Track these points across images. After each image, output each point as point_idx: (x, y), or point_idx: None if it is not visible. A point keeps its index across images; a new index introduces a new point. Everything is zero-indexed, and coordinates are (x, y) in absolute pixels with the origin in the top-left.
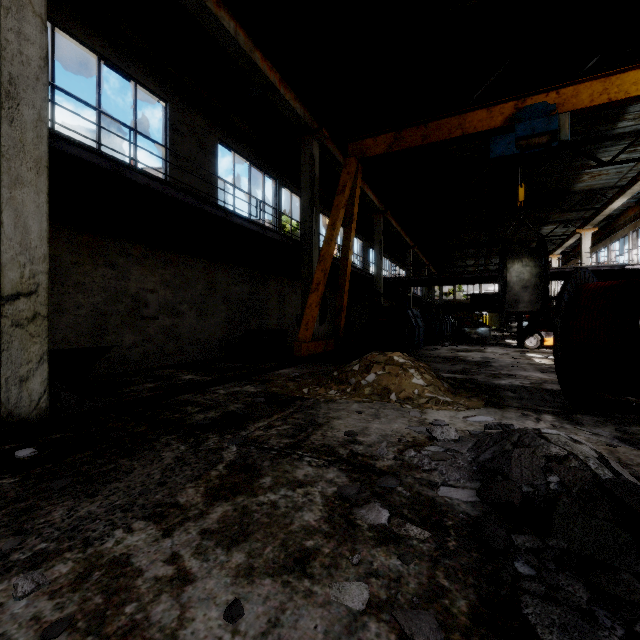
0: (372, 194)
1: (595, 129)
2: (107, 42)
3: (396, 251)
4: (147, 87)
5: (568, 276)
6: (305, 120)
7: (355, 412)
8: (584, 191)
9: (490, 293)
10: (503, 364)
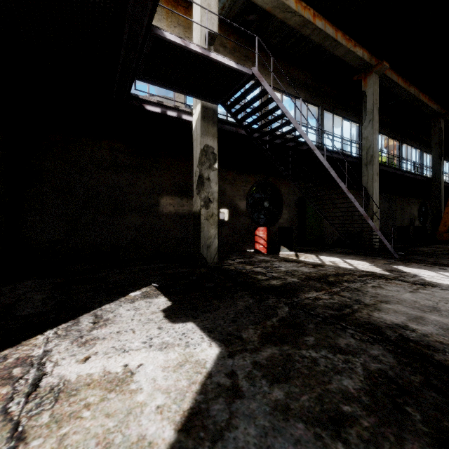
0: None
1: None
2: (345, 110)
3: None
4: (354, 121)
5: None
6: (438, 111)
7: None
8: None
9: None
10: None
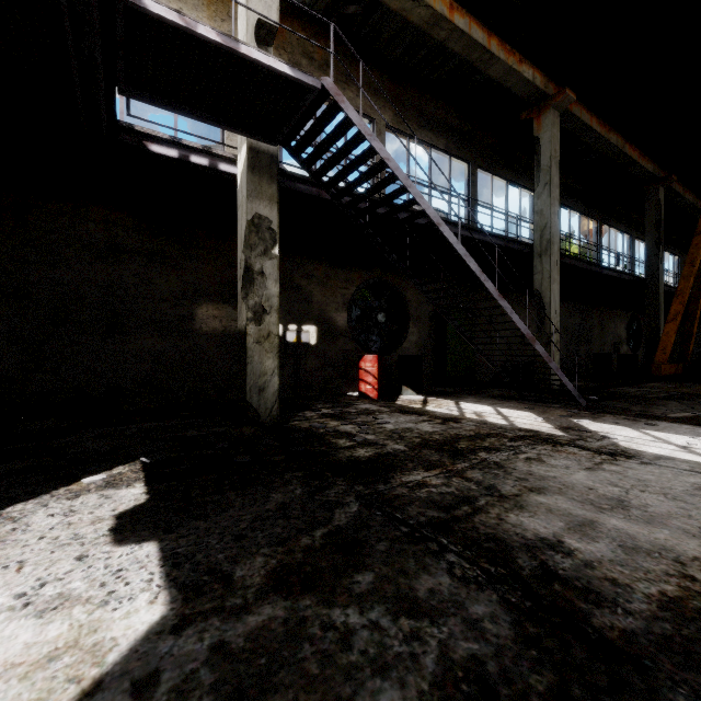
0: None
1: None
2: (511, 170)
3: None
4: (526, 187)
5: None
6: (654, 174)
7: None
8: None
9: None
10: None
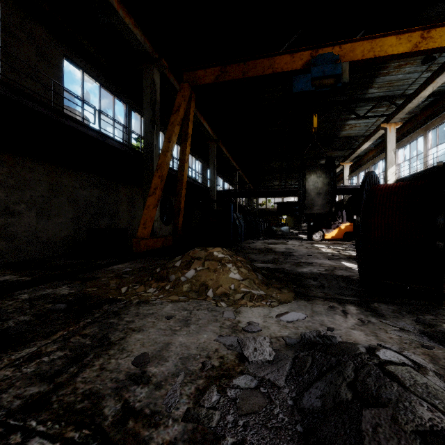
0: (207, 125)
1: (355, 92)
2: None
3: (227, 173)
4: None
5: (365, 176)
6: (146, 48)
7: (164, 317)
8: (346, 137)
9: (290, 202)
10: (301, 253)
